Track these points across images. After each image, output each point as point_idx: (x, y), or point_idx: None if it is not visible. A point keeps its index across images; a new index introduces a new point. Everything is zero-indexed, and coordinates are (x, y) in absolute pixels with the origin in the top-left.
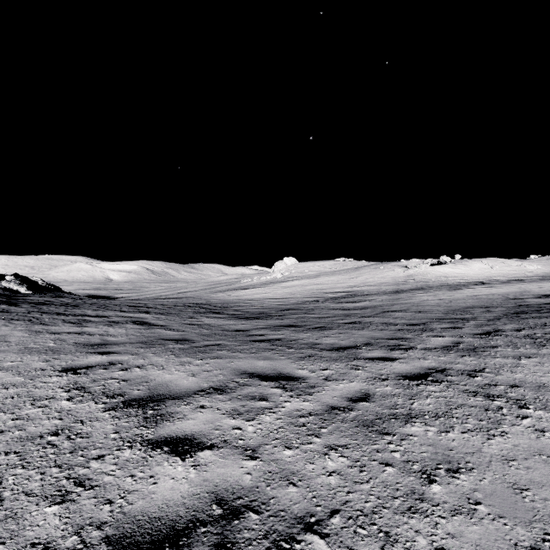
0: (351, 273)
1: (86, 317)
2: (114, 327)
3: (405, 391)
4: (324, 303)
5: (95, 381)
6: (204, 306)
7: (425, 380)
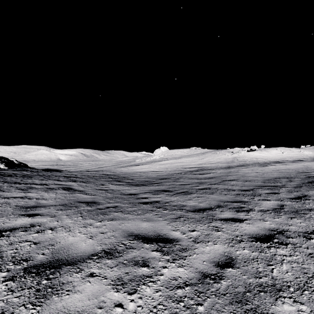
0: (200, 156)
1: (33, 185)
2: (48, 193)
3: (260, 255)
4: (185, 175)
5: (11, 245)
6: (111, 176)
7: (273, 242)
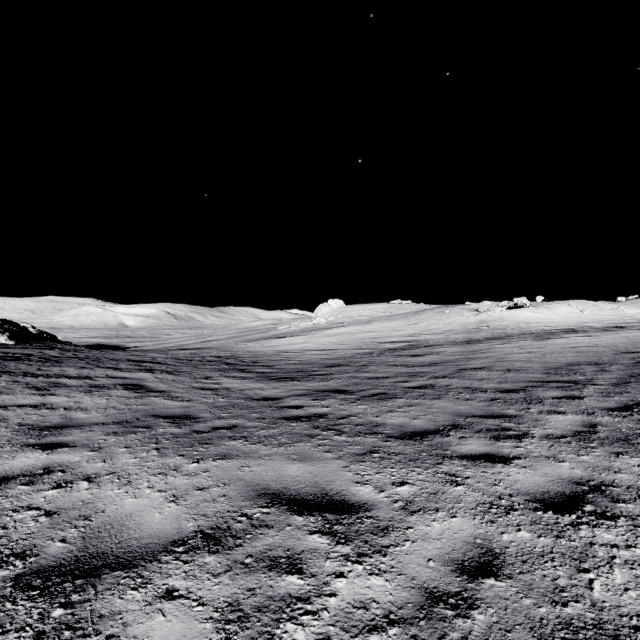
0: (409, 318)
1: (61, 379)
2: (93, 396)
3: (559, 544)
4: (380, 357)
5: None
6: (227, 360)
7: (583, 512)
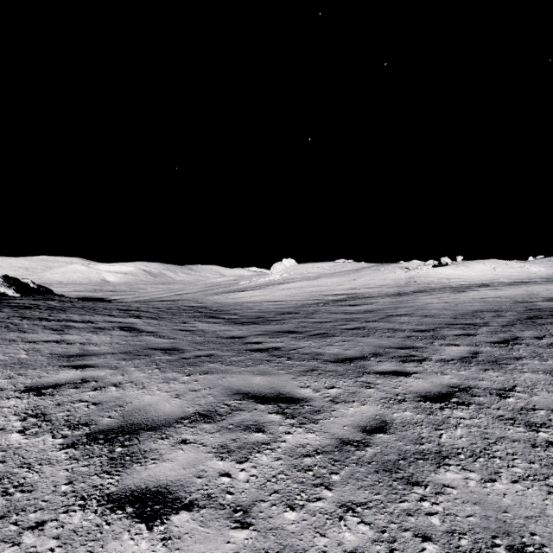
0: (351, 275)
1: (70, 323)
2: (99, 335)
3: (428, 417)
4: (324, 306)
5: (60, 406)
6: (199, 309)
7: (449, 402)
